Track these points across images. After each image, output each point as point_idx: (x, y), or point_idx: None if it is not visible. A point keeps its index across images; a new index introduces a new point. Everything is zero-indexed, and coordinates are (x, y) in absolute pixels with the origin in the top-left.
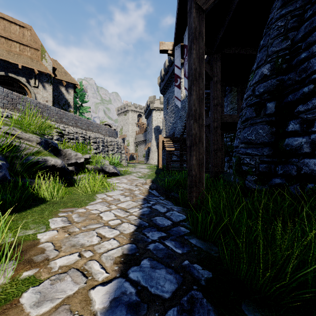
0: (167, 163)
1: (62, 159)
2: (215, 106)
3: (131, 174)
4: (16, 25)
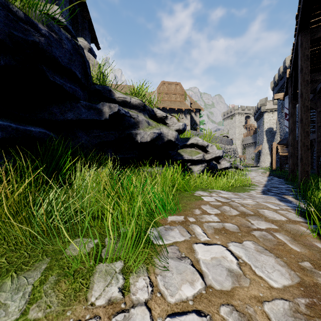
0: (280, 165)
1: None
2: (318, 127)
3: (251, 171)
4: (173, 85)
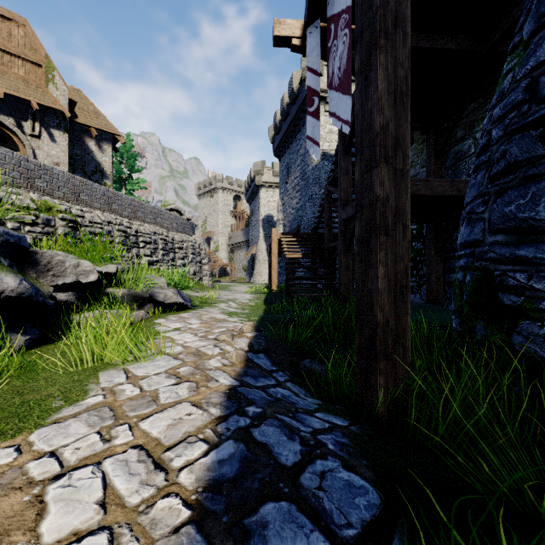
0: (287, 282)
1: (41, 274)
2: None
3: (214, 305)
4: None
